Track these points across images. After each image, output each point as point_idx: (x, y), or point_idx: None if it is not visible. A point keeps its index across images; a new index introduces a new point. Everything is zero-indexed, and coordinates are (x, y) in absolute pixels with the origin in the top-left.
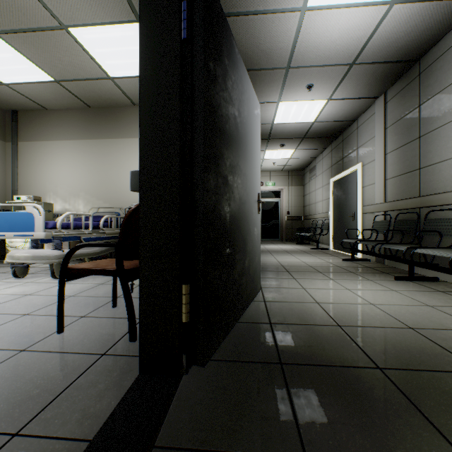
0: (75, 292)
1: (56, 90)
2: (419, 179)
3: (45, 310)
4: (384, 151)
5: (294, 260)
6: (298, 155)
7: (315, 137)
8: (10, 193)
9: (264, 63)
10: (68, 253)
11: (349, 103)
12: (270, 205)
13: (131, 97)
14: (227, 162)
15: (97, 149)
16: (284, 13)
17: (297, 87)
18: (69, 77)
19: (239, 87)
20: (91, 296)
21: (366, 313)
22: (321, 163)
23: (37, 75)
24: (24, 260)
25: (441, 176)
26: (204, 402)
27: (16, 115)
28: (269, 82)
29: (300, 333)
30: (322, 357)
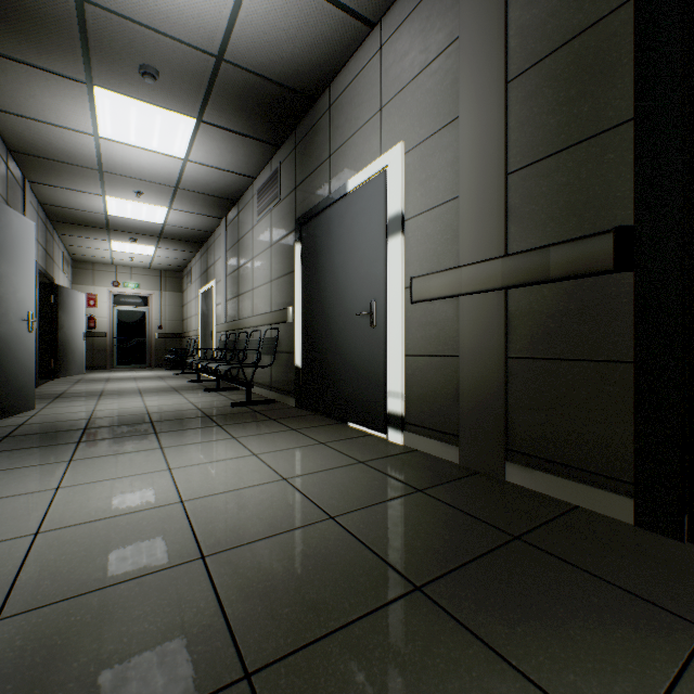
0: None
1: None
2: (239, 305)
3: None
4: (226, 273)
5: (129, 386)
6: (164, 253)
7: (176, 239)
8: None
9: (66, 158)
10: None
11: (196, 217)
12: (132, 316)
13: None
14: None
15: None
16: (74, 131)
17: (124, 189)
18: None
19: None
20: None
21: (129, 411)
22: (195, 269)
23: None
24: None
25: (245, 304)
26: None
27: None
28: (82, 176)
29: (46, 425)
30: (48, 431)
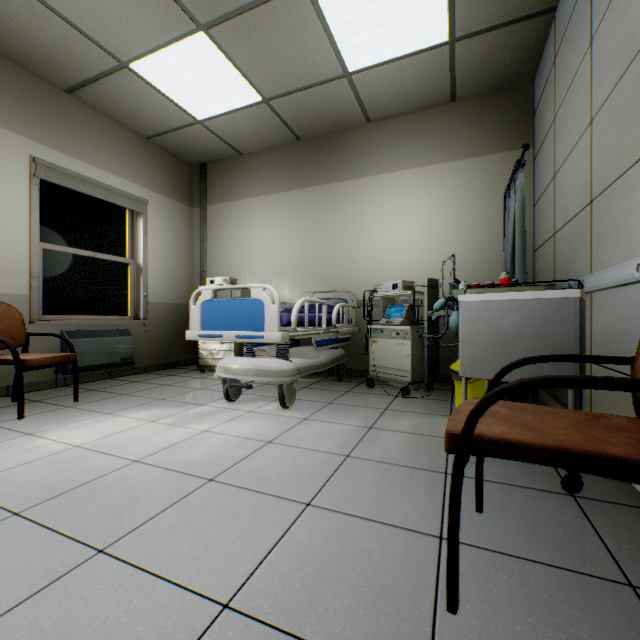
0: (342, 444)
1: (260, 119)
2: None
3: (334, 495)
4: None
5: None
6: None
7: None
8: (198, 277)
9: None
10: (490, 399)
11: None
12: None
13: (368, 107)
14: None
15: (309, 202)
16: None
17: None
18: (284, 88)
19: None
20: (387, 463)
21: None
22: None
23: (242, 95)
24: (243, 376)
25: None
26: None
27: (204, 170)
28: None
29: None
30: None
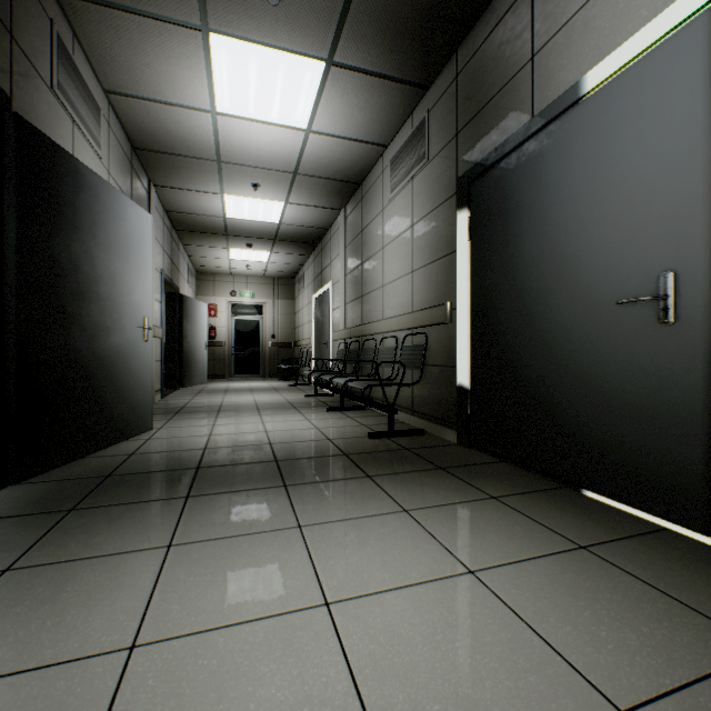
0: None
1: None
2: (362, 307)
3: None
4: (345, 272)
5: (246, 399)
6: (278, 259)
7: (290, 240)
8: None
9: (185, 150)
10: None
11: (313, 210)
12: (247, 326)
13: None
14: (66, 290)
15: None
16: (191, 109)
17: (241, 183)
18: None
19: (95, 209)
20: None
21: (248, 438)
22: (308, 273)
23: None
24: None
25: (371, 306)
26: (3, 503)
27: None
28: (201, 171)
29: (156, 457)
30: (156, 468)
